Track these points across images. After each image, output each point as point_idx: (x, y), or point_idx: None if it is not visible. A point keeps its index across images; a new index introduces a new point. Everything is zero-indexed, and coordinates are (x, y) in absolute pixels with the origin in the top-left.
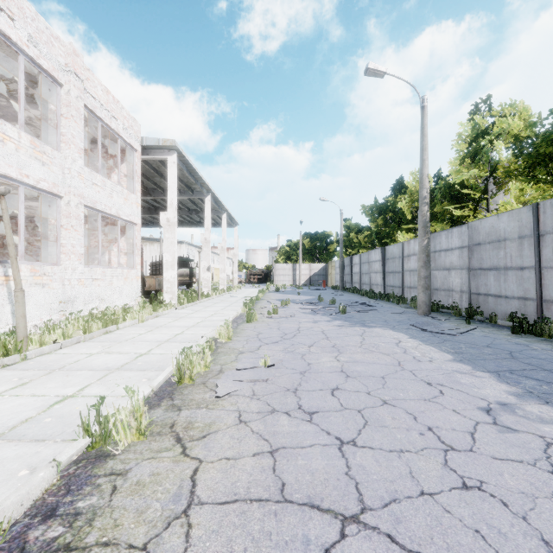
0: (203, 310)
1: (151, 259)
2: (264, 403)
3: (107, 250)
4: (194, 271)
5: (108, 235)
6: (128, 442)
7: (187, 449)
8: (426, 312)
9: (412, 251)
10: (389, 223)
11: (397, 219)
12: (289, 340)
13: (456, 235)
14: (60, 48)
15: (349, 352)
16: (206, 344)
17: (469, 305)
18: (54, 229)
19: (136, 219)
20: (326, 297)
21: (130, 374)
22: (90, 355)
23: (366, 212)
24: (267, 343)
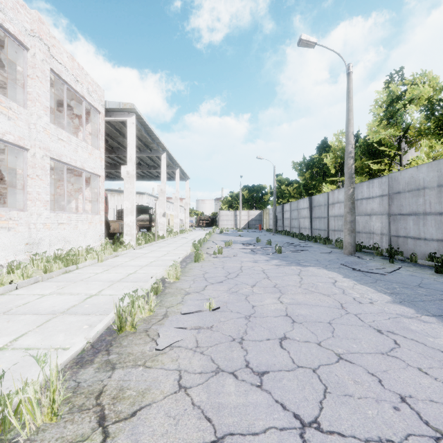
0: (157, 250)
1: (118, 207)
2: (208, 358)
3: (75, 198)
4: (153, 217)
5: (75, 185)
6: (36, 426)
7: (109, 438)
8: (351, 252)
9: (336, 200)
10: (315, 176)
11: (322, 173)
12: (233, 280)
13: (377, 185)
14: (26, 15)
15: (290, 292)
16: (154, 285)
17: (389, 246)
18: (21, 178)
19: (99, 171)
20: (262, 239)
21: (73, 319)
22: (41, 296)
23: (296, 167)
24: (212, 283)
